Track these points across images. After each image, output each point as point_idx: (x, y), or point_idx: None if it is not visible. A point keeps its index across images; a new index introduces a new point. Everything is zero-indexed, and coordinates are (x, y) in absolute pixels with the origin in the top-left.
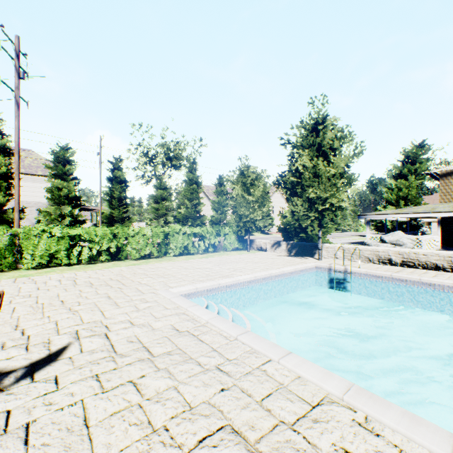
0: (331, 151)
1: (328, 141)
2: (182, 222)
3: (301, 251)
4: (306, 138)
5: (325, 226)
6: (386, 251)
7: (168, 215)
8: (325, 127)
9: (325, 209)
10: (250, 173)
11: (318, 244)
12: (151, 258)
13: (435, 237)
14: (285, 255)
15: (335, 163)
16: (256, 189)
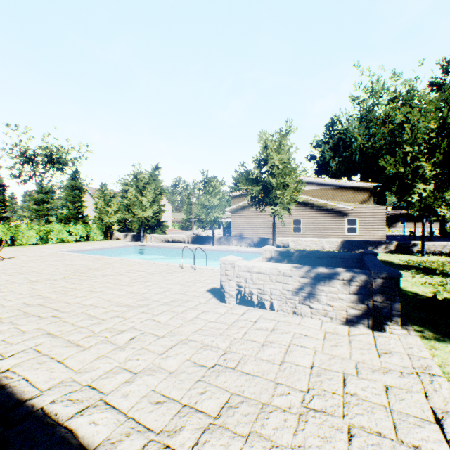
0: (146, 189)
1: (142, 185)
2: (65, 221)
3: (138, 239)
4: (134, 181)
5: (164, 225)
6: (168, 236)
7: (50, 215)
8: (142, 177)
9: (141, 217)
10: (110, 193)
11: (141, 234)
12: (36, 245)
13: (217, 231)
14: (129, 241)
15: (146, 195)
16: (113, 203)
